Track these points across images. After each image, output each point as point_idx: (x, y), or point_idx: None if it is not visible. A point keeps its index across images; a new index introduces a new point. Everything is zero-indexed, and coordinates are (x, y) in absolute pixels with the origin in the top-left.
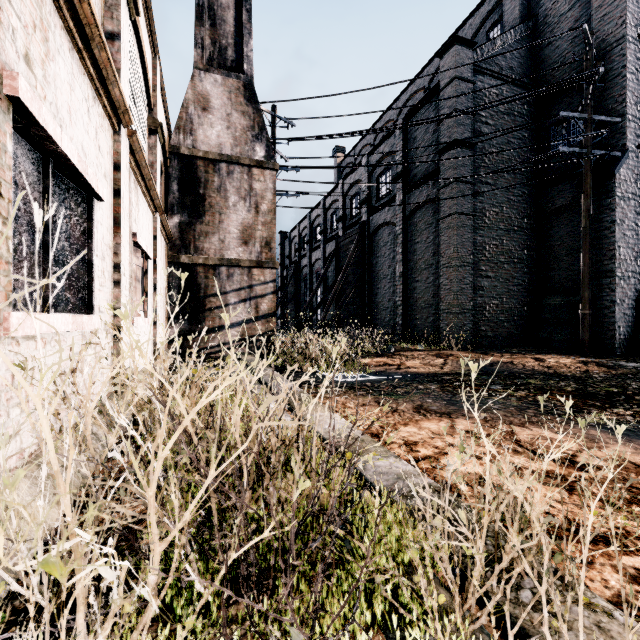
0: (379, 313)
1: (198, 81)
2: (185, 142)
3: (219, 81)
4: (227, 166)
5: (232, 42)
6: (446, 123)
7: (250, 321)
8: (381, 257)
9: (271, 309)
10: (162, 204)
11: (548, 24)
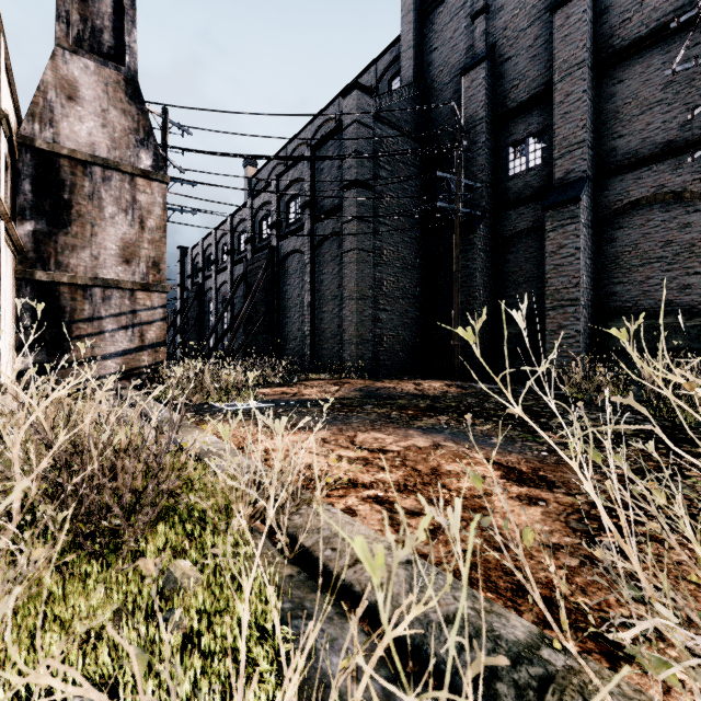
0: (289, 343)
1: (61, 62)
2: (42, 134)
3: (91, 68)
4: (102, 171)
5: (110, 25)
6: (348, 162)
7: (133, 351)
8: (291, 285)
9: (160, 338)
10: (7, 206)
11: (435, 89)
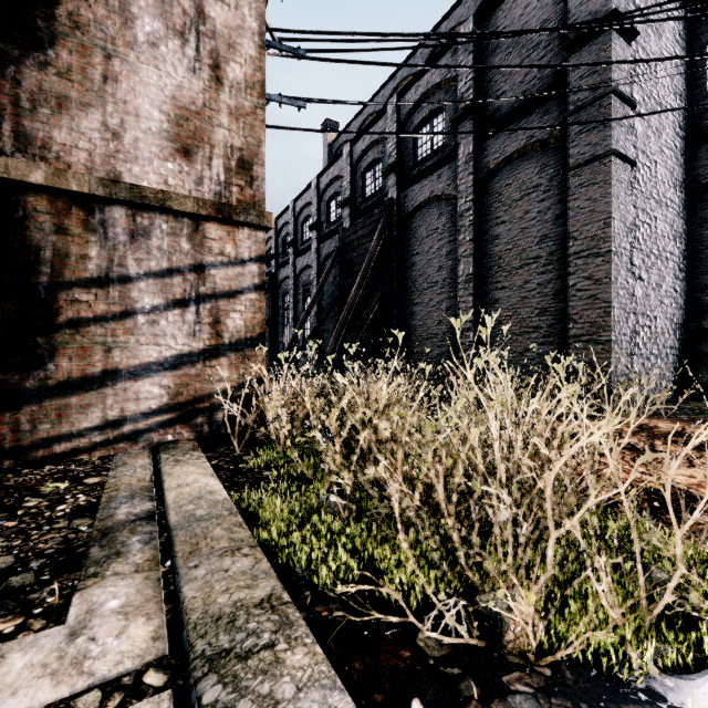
0: (419, 343)
1: None
2: None
3: None
4: None
5: None
6: None
7: (198, 357)
8: (423, 254)
9: (253, 328)
10: None
11: None
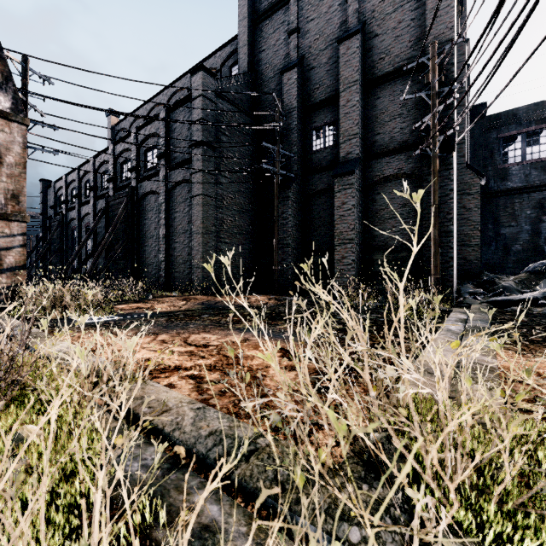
0: (147, 267)
1: None
2: None
3: None
4: None
5: None
6: (196, 126)
7: None
8: (148, 220)
9: (20, 262)
10: None
11: (263, 80)
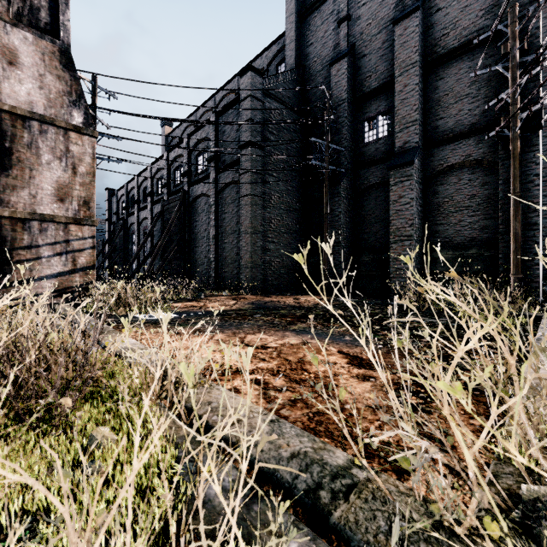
0: (198, 267)
1: (3, 33)
2: None
3: (30, 39)
4: (39, 125)
5: (46, 5)
6: (244, 127)
7: (67, 273)
8: (199, 221)
9: (90, 262)
10: None
11: (311, 75)
